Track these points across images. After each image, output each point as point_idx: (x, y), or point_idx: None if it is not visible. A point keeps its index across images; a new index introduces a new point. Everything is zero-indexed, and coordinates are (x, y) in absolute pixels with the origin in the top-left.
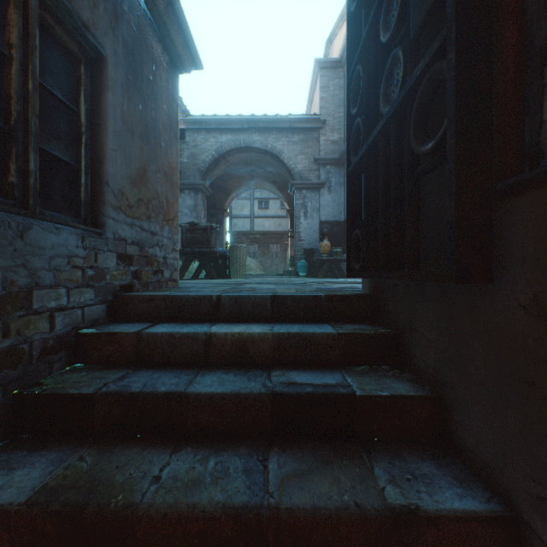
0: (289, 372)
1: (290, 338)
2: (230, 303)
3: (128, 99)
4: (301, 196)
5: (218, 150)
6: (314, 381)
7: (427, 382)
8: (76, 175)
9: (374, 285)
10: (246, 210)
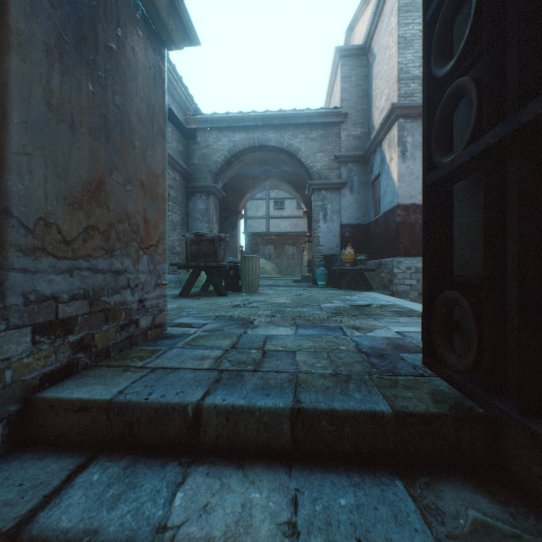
0: None
1: None
2: (217, 421)
3: (62, 72)
4: (320, 197)
5: (230, 150)
6: None
7: None
8: None
9: None
10: (261, 211)
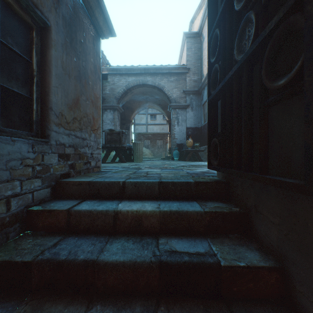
0: (171, 240)
1: (171, 214)
2: (131, 187)
3: (66, 54)
4: (175, 112)
5: (126, 86)
6: (189, 250)
7: (271, 252)
8: (30, 103)
9: (226, 174)
10: (143, 121)
